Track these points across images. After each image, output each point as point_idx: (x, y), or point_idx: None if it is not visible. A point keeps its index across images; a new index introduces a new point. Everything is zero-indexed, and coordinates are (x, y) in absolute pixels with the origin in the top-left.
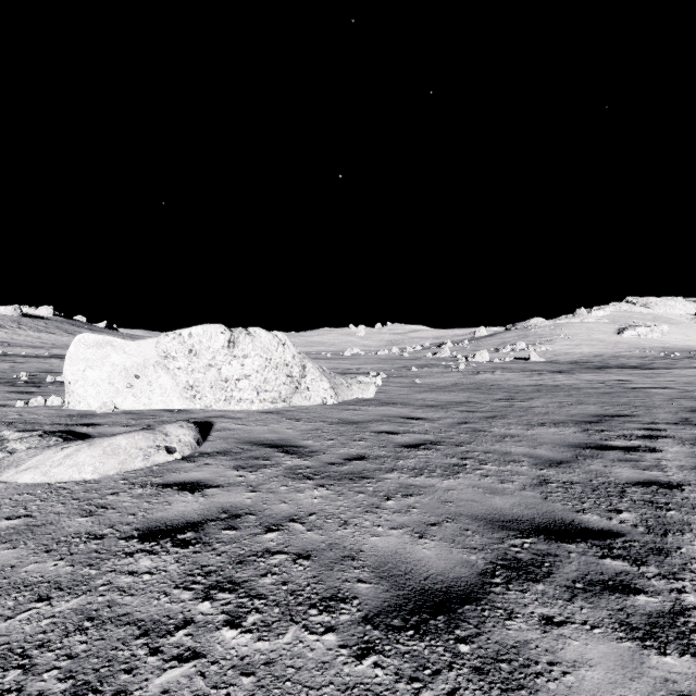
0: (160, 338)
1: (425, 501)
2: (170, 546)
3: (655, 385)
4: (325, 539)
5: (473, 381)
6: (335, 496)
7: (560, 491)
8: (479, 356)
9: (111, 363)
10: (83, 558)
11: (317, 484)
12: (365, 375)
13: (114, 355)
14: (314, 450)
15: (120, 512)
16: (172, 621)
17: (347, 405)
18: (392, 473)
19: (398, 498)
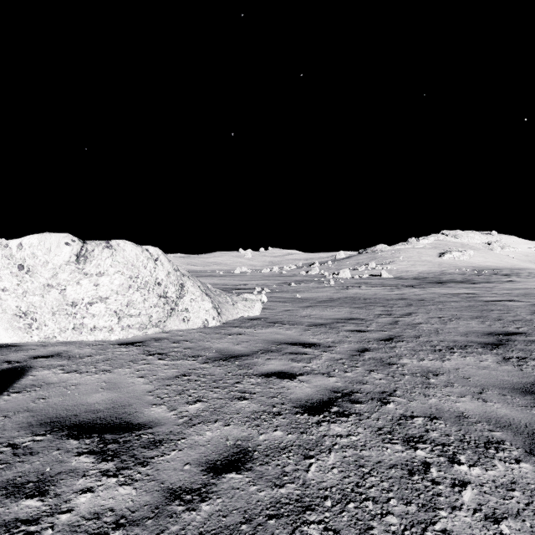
0: None
1: None
2: None
3: (501, 298)
4: None
5: (346, 295)
6: None
7: None
8: (342, 273)
9: None
10: None
11: None
12: (252, 290)
13: None
14: (159, 438)
15: None
16: None
17: (231, 326)
18: (305, 532)
19: None
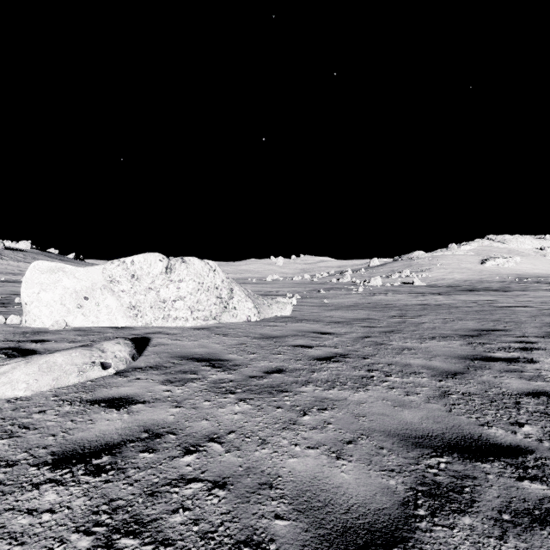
0: (106, 265)
1: (340, 416)
2: (81, 474)
3: (517, 304)
4: (243, 462)
5: (371, 301)
6: (255, 411)
7: (461, 402)
8: (373, 281)
9: (63, 287)
10: None
11: (238, 398)
12: (283, 297)
13: (65, 279)
14: (238, 364)
15: (41, 433)
16: None
17: (268, 321)
18: (307, 386)
19: (314, 413)
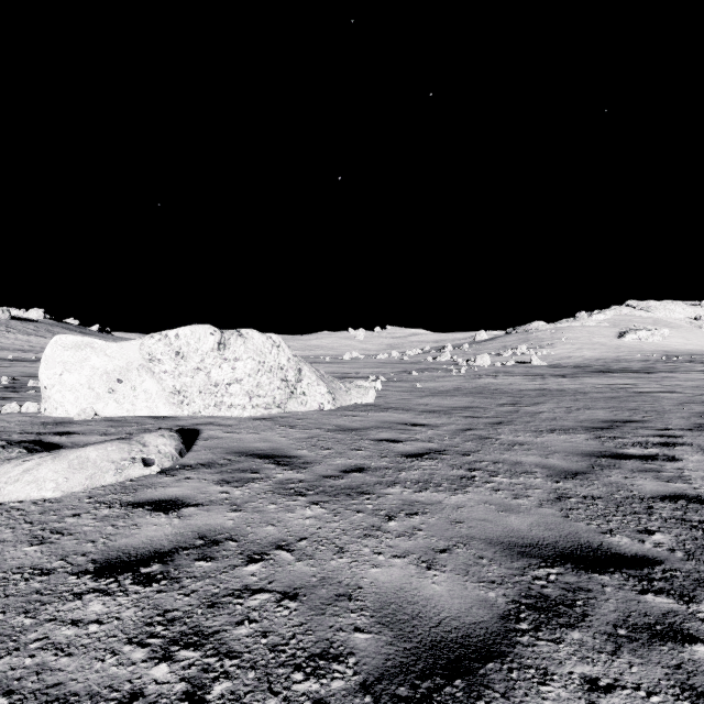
0: (144, 340)
1: (432, 522)
2: (129, 584)
3: (662, 389)
4: (317, 572)
5: (475, 385)
6: (330, 516)
7: (581, 507)
8: (480, 359)
9: (91, 367)
10: (19, 602)
11: (309, 501)
12: (365, 379)
13: (94, 357)
14: (309, 461)
15: (77, 539)
16: (115, 694)
17: (345, 410)
18: (393, 487)
19: (401, 518)
